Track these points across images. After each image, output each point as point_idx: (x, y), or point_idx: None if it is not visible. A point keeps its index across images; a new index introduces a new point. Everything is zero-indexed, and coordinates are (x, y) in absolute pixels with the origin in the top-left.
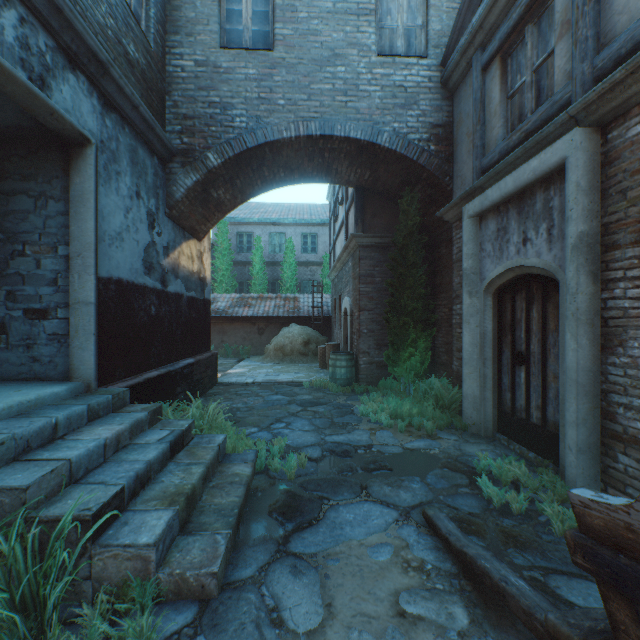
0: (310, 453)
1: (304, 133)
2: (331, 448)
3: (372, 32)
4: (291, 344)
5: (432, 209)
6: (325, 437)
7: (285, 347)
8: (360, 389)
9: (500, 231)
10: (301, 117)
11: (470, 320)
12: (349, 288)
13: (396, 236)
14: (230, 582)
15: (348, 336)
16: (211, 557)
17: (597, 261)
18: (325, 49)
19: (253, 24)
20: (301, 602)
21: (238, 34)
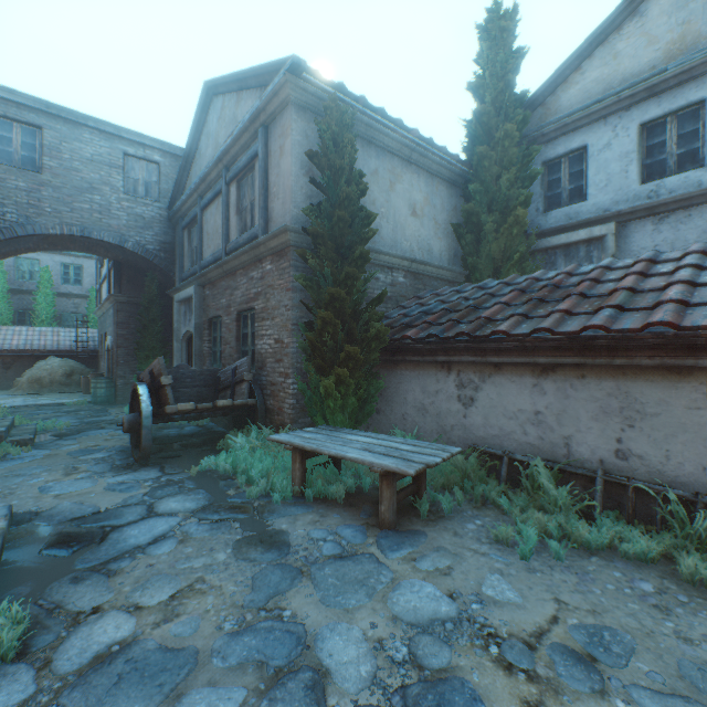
0: (73, 424)
1: (69, 233)
2: (88, 422)
3: (121, 179)
4: (51, 376)
5: (169, 286)
6: (84, 420)
7: (44, 379)
8: (118, 402)
9: (186, 313)
10: (66, 222)
11: (177, 354)
12: (112, 329)
13: (143, 301)
14: (38, 445)
15: (110, 366)
16: (29, 437)
17: (203, 333)
18: (86, 182)
19: (23, 150)
20: (70, 442)
21: (9, 154)
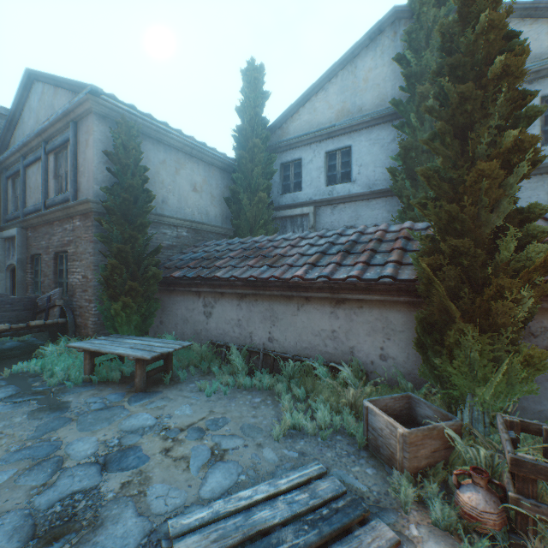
0: None
1: None
2: None
3: None
4: None
5: None
6: None
7: None
8: None
9: (10, 248)
10: None
11: (1, 282)
12: None
13: None
14: None
15: None
16: None
17: (26, 266)
18: None
19: None
20: None
21: None
